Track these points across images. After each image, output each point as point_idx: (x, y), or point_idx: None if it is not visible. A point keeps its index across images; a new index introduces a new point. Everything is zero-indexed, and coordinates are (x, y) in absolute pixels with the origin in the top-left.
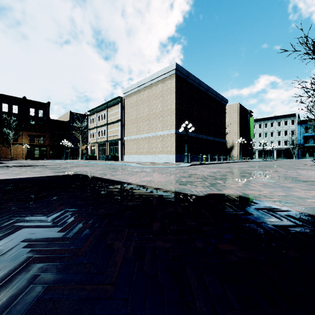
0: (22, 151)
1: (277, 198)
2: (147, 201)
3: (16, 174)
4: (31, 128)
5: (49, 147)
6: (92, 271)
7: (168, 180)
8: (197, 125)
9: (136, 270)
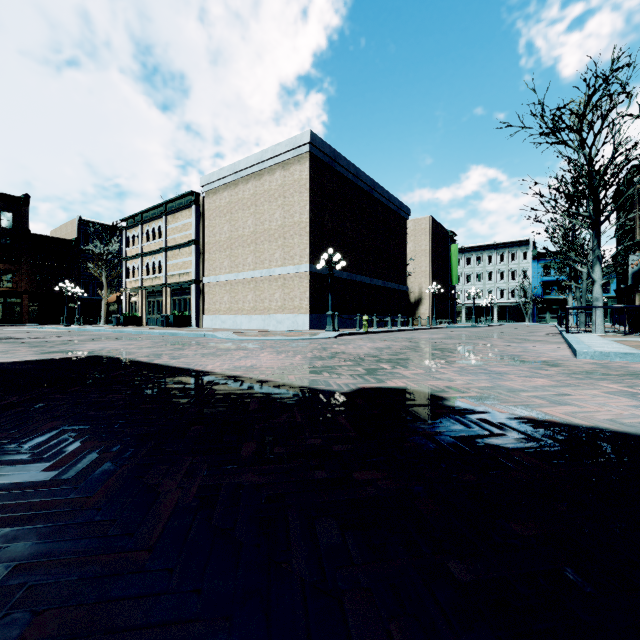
0: None
1: (475, 392)
2: (240, 405)
3: None
4: None
5: (28, 298)
6: (111, 533)
7: (287, 365)
8: (352, 257)
9: (196, 524)
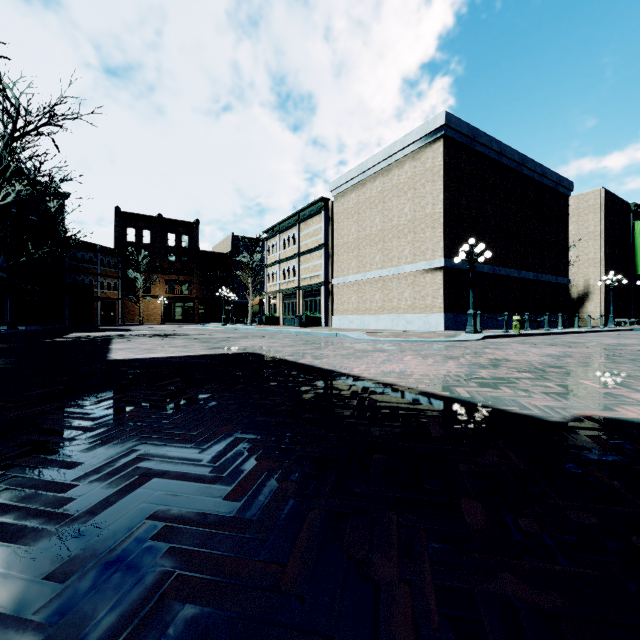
0: (156, 310)
1: None
2: (416, 426)
3: (147, 350)
4: (169, 268)
5: (198, 302)
6: None
7: (444, 373)
8: (494, 247)
9: None
